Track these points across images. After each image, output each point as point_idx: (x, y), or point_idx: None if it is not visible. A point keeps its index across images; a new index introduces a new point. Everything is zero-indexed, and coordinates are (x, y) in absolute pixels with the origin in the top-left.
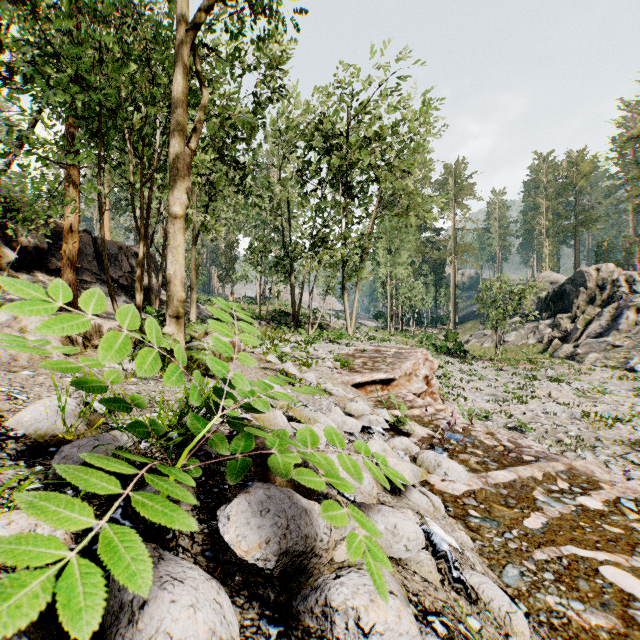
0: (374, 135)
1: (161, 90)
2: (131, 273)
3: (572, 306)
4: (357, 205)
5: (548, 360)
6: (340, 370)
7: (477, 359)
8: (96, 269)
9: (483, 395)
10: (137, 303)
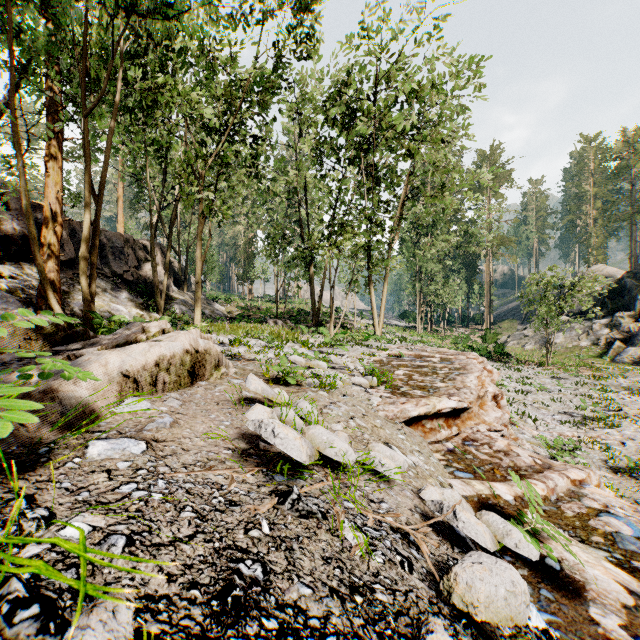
0: (410, 93)
1: (128, 1)
2: (138, 268)
3: (634, 303)
4: (386, 187)
5: (611, 366)
6: (377, 390)
7: (524, 364)
8: (98, 263)
9: (552, 413)
10: (83, 290)
